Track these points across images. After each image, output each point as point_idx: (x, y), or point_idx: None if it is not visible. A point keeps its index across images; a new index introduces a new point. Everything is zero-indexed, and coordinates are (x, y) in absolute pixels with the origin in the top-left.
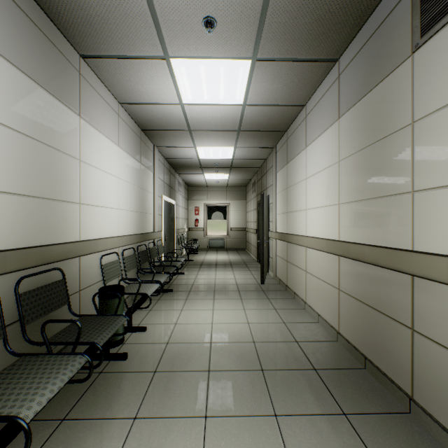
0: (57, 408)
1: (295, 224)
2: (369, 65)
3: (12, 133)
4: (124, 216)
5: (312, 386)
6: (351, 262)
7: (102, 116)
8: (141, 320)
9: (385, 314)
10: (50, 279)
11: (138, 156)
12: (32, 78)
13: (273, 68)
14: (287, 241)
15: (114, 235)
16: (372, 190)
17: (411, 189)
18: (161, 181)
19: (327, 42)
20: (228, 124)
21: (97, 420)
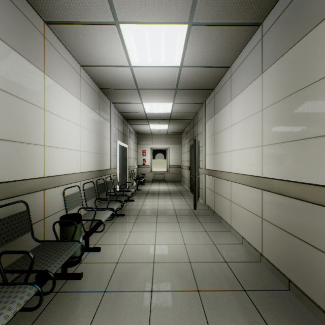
0: None
1: (221, 162)
2: (293, 22)
3: None
4: (85, 156)
5: (244, 309)
6: (274, 196)
7: (65, 75)
8: (97, 241)
9: (310, 244)
10: (14, 210)
11: (97, 109)
12: None
13: (205, 33)
14: (214, 176)
15: (76, 172)
16: (296, 133)
17: None
18: (116, 130)
19: (253, 6)
20: (168, 84)
21: None
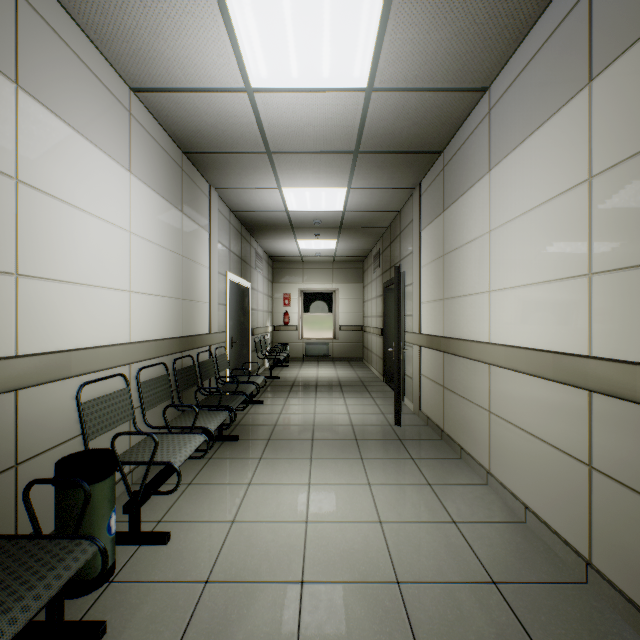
0: None
1: (463, 320)
2: None
3: None
4: (143, 305)
5: None
6: (638, 411)
7: (86, 103)
8: (166, 512)
9: None
10: None
11: (176, 198)
12: None
13: None
14: (444, 350)
15: (118, 341)
16: None
17: None
18: (224, 249)
19: None
20: (337, 139)
21: None
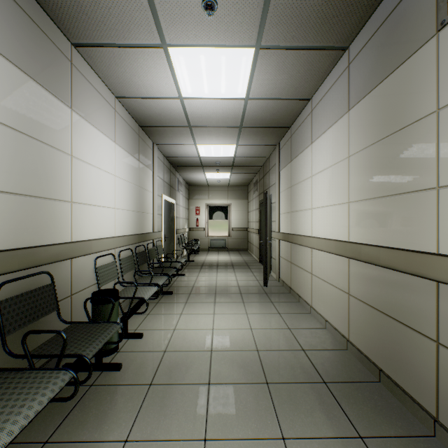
0: (40, 428)
1: (300, 224)
2: (384, 50)
3: None
4: (121, 216)
5: (323, 403)
6: (363, 265)
7: (97, 110)
8: (138, 326)
9: (403, 324)
10: (36, 284)
11: (136, 153)
12: (16, 65)
13: (278, 58)
14: (291, 241)
15: (110, 236)
16: (388, 187)
17: (436, 184)
18: (161, 180)
19: (337, 27)
20: (230, 120)
21: (84, 443)
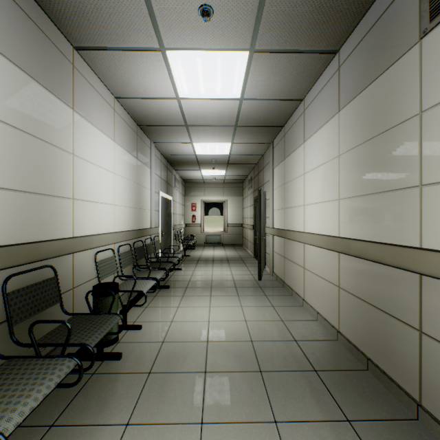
0: (46, 413)
1: (293, 220)
2: (371, 55)
3: (0, 125)
4: (120, 212)
5: (313, 389)
6: (352, 259)
7: (97, 110)
8: (137, 318)
9: (389, 314)
10: (41, 277)
11: (134, 151)
12: (22, 68)
13: (271, 61)
14: (284, 237)
15: (109, 231)
16: (375, 185)
17: (419, 183)
18: (158, 177)
19: (327, 32)
20: (225, 120)
21: (87, 426)
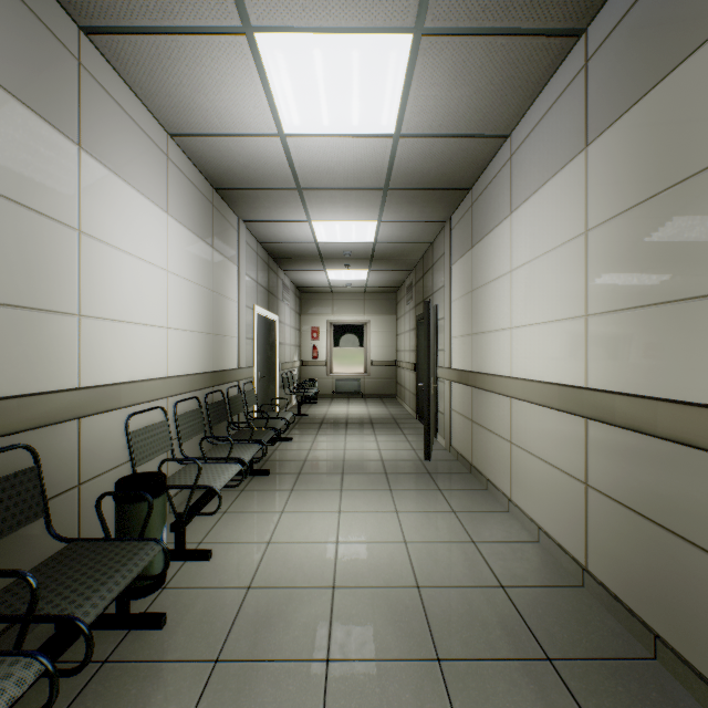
0: None
1: (489, 355)
2: (665, 20)
3: None
4: (178, 341)
5: None
6: (618, 433)
7: (132, 153)
8: (205, 535)
9: None
10: (3, 468)
11: (207, 234)
12: None
13: (454, 53)
14: (472, 385)
15: (158, 375)
16: (674, 284)
17: None
18: (252, 281)
19: None
20: (367, 177)
21: None
